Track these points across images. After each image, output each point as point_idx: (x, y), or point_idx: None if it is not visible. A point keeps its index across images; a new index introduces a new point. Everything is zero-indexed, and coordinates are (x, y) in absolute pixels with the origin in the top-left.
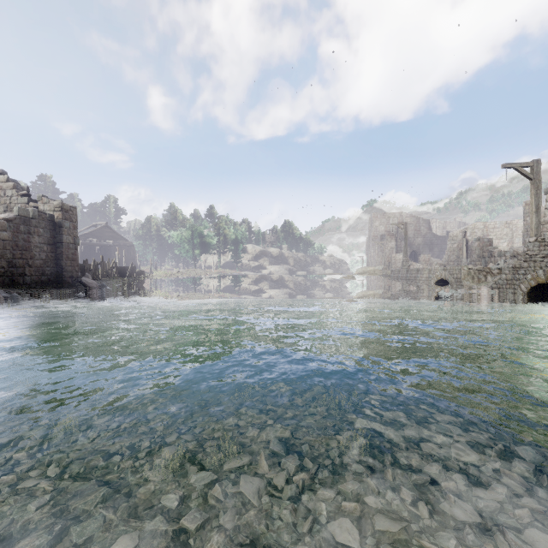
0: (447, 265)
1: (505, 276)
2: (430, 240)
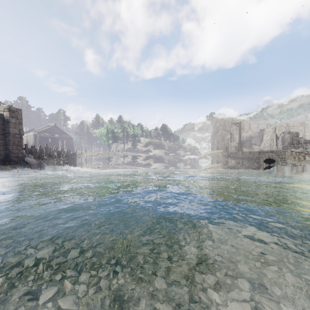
0: (263, 149)
1: None
2: (250, 134)
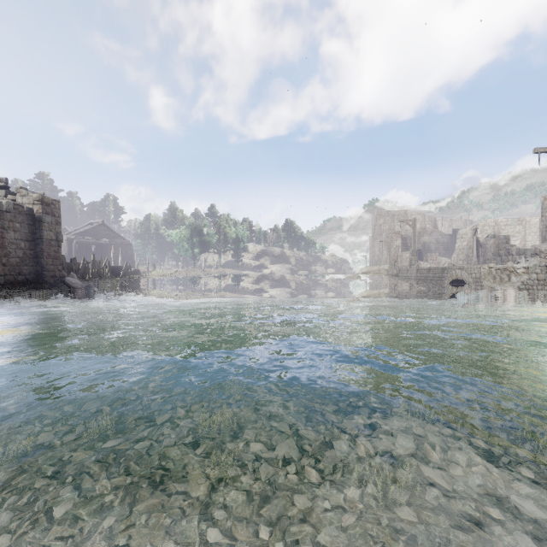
0: (456, 264)
1: (536, 275)
2: (436, 238)
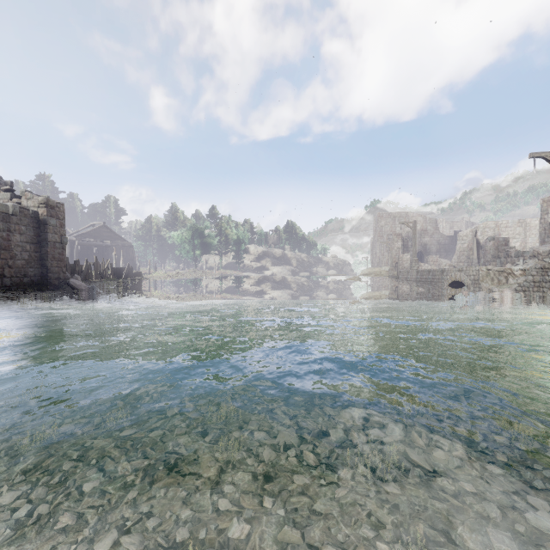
0: (456, 265)
1: (532, 277)
2: (437, 240)
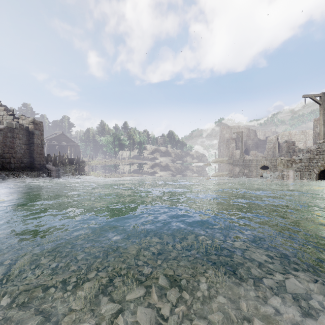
0: (266, 157)
1: (304, 163)
2: (256, 142)
